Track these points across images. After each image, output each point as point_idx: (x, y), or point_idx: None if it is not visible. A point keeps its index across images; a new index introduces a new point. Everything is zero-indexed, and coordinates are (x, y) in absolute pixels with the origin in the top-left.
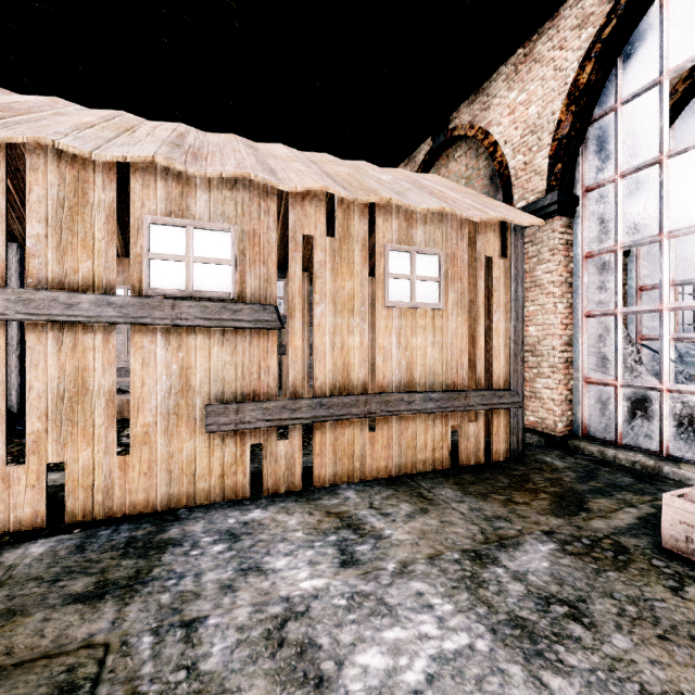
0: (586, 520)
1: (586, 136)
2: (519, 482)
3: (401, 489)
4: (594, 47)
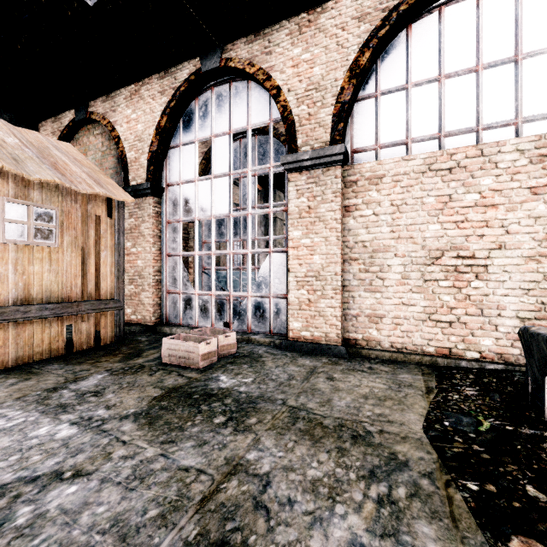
0: (135, 360)
1: (168, 155)
2: (111, 352)
3: (13, 372)
4: (167, 109)
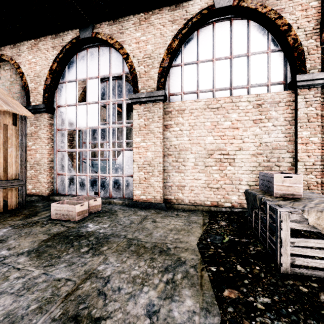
0: (32, 218)
1: (58, 87)
2: (15, 214)
3: None
4: (57, 58)
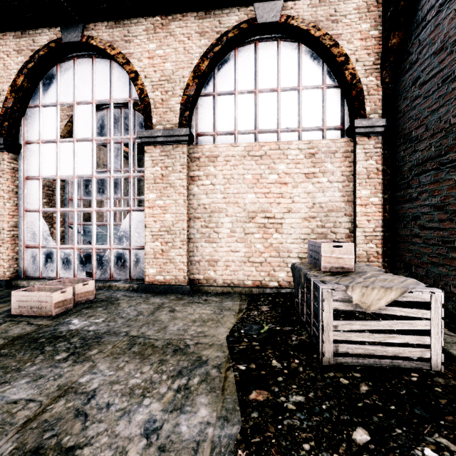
0: None
1: (26, 113)
2: None
3: None
4: (24, 69)
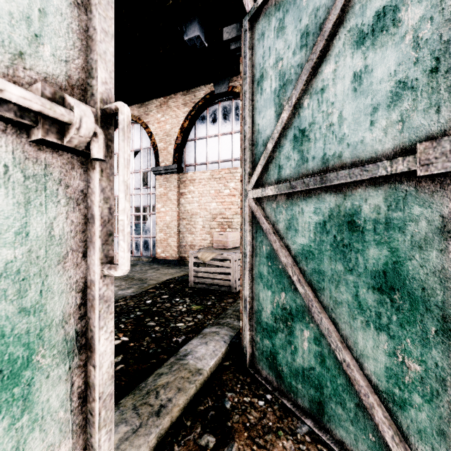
0: None
1: None
2: None
3: None
4: None
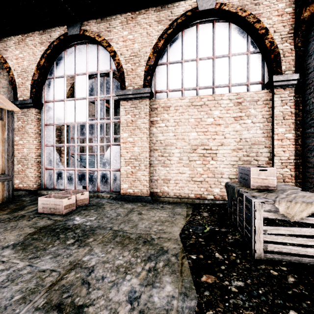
0: (19, 212)
1: (46, 83)
2: (1, 208)
3: None
4: (45, 54)
